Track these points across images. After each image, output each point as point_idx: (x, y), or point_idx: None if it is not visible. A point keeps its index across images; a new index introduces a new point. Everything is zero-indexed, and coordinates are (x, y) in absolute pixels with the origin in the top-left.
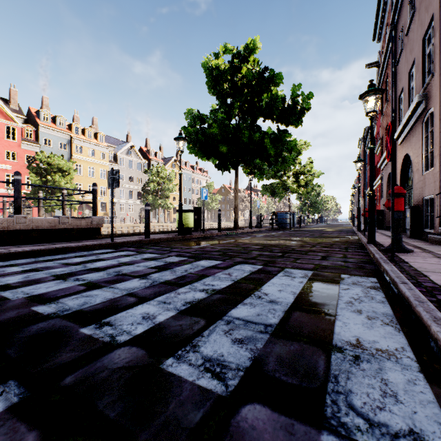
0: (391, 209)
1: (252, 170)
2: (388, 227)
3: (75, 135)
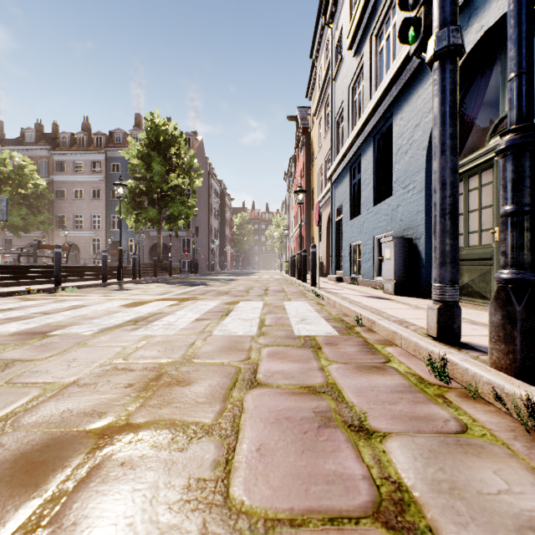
0: None
1: None
2: None
3: None
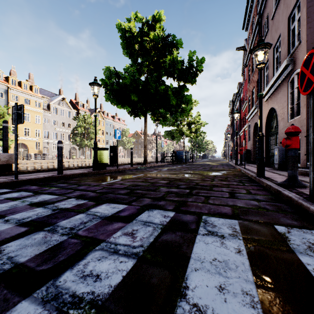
0: (310, 145)
1: (158, 118)
2: (254, 162)
3: (12, 86)
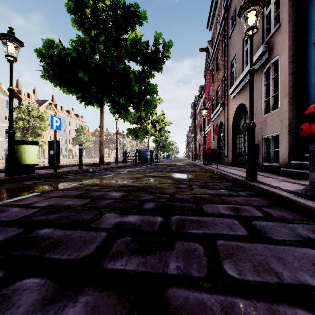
0: None
1: (118, 110)
2: (218, 161)
3: None
